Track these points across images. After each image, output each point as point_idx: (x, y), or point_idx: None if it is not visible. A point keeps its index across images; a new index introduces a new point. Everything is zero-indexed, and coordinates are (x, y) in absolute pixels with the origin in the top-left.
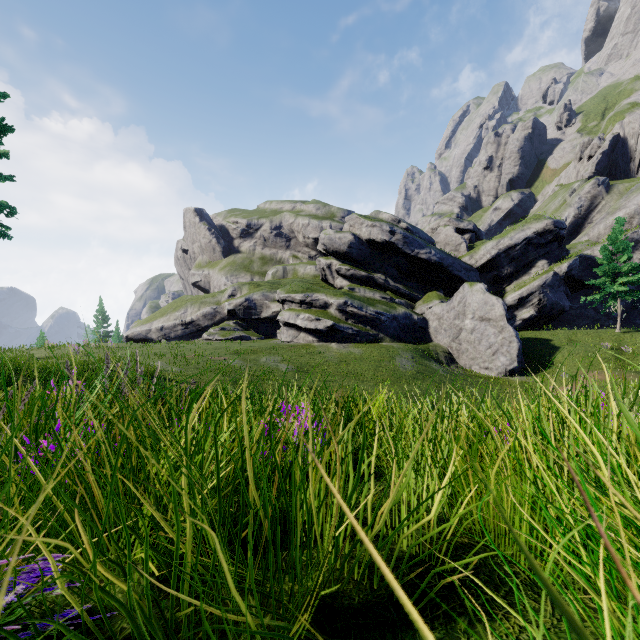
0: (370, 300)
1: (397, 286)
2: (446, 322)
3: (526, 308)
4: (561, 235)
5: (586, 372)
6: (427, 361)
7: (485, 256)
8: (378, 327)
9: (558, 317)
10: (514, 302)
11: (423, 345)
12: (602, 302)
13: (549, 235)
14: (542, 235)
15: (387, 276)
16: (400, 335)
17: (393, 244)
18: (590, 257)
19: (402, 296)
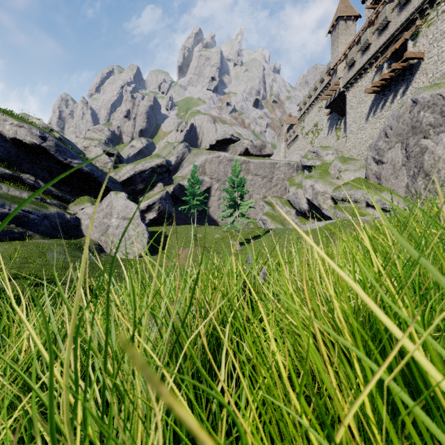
0: (16, 198)
1: (49, 188)
2: (97, 220)
3: (152, 212)
4: (170, 169)
5: (183, 249)
6: (80, 253)
7: (126, 174)
8: (26, 225)
9: (168, 218)
10: (145, 208)
11: (76, 240)
12: (188, 211)
13: (164, 168)
14: (160, 167)
15: (38, 178)
16: (52, 232)
17: (45, 149)
18: (183, 185)
19: (55, 198)
